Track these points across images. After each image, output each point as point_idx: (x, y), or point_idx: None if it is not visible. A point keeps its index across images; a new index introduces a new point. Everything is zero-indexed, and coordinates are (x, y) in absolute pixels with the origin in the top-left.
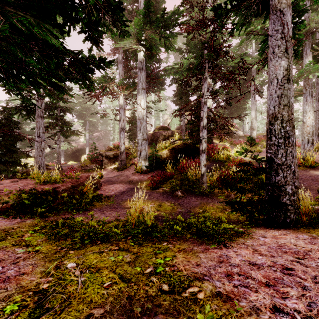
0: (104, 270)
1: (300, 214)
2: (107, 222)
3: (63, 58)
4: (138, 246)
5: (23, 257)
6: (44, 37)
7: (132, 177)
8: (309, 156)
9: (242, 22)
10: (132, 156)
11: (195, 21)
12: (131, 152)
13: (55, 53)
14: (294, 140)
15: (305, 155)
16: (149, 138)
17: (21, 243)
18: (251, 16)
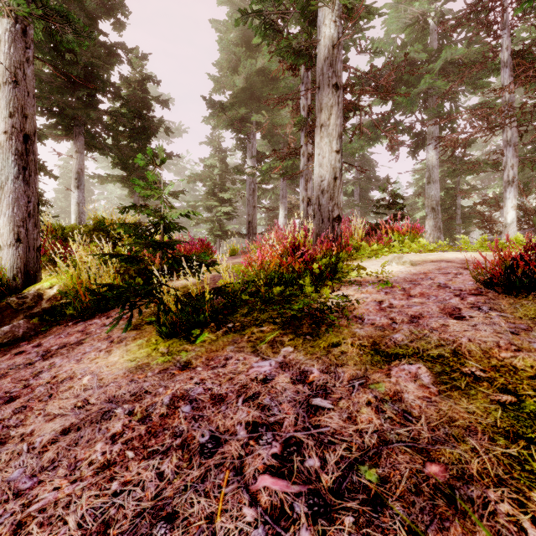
0: None
1: None
2: None
3: None
4: None
5: None
6: None
7: None
8: None
9: None
10: None
11: None
12: None
13: None
14: None
15: None
16: None
17: None
18: None
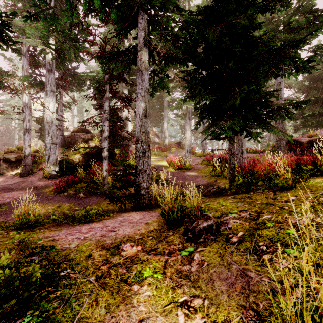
0: None
1: (152, 200)
2: None
3: None
4: (16, 234)
5: None
6: None
7: (37, 183)
8: (187, 161)
9: (123, 68)
10: (43, 160)
11: (98, 48)
12: (42, 155)
13: None
14: (150, 154)
15: (186, 161)
16: (66, 140)
17: None
18: (129, 66)
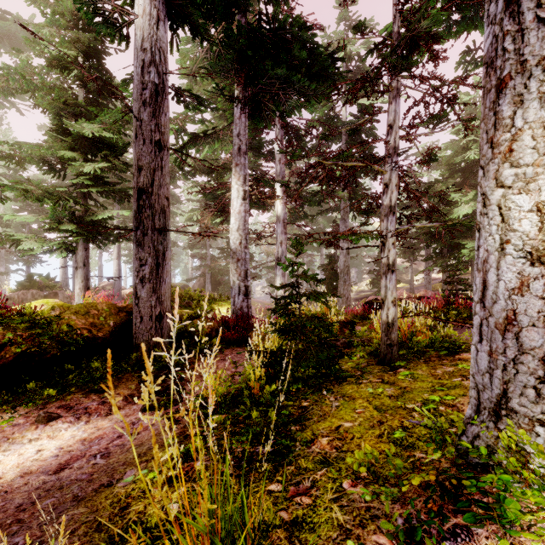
0: None
1: None
2: None
3: None
4: None
5: None
6: None
7: None
8: None
9: None
10: None
11: None
12: None
13: None
14: None
15: None
16: None
17: None
18: None
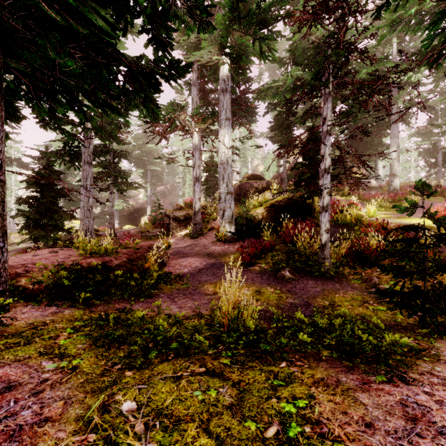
0: (189, 425)
1: None
2: (182, 317)
3: (116, 67)
4: (238, 369)
5: (52, 381)
6: (85, 13)
7: (212, 247)
8: None
9: None
10: (211, 218)
11: (311, 6)
12: (208, 212)
13: (105, 60)
14: None
15: None
16: (234, 192)
17: (52, 351)
18: None
